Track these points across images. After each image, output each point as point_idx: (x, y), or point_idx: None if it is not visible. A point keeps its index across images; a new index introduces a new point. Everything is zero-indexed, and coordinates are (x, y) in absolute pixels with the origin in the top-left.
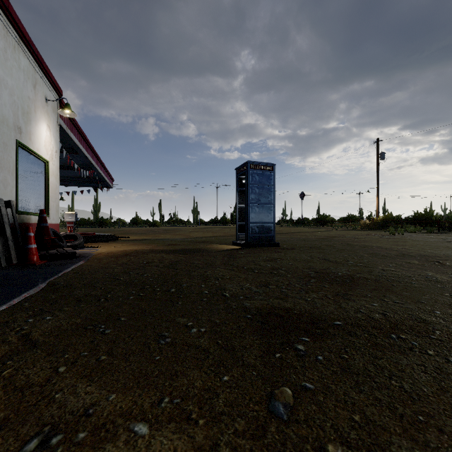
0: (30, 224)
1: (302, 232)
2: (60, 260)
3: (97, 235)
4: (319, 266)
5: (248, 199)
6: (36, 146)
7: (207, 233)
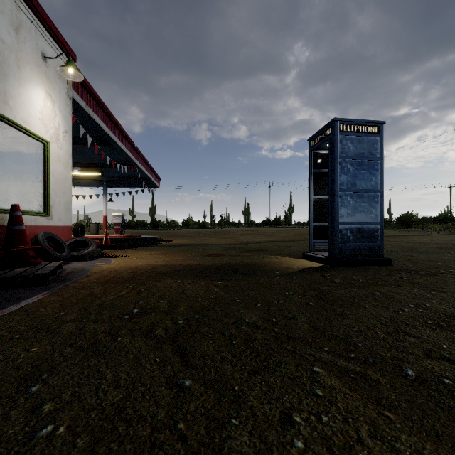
0: (4, 226)
1: (389, 236)
2: (10, 291)
3: (143, 238)
4: None
5: (335, 183)
6: (20, 116)
7: (261, 236)
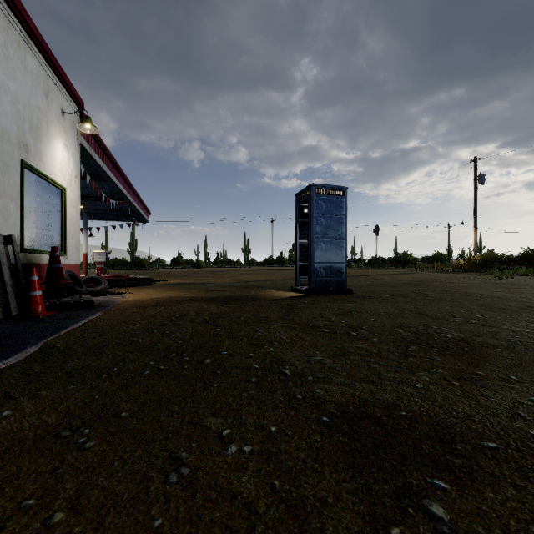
0: (40, 265)
1: (378, 274)
2: (72, 311)
3: (131, 278)
4: (414, 323)
5: (312, 233)
6: (49, 169)
7: (261, 276)
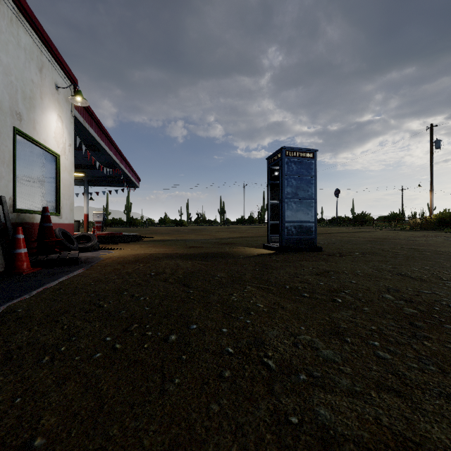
0: (34, 224)
1: (341, 232)
2: (57, 268)
3: (124, 235)
4: (401, 287)
5: (283, 193)
6: (43, 137)
7: (234, 233)
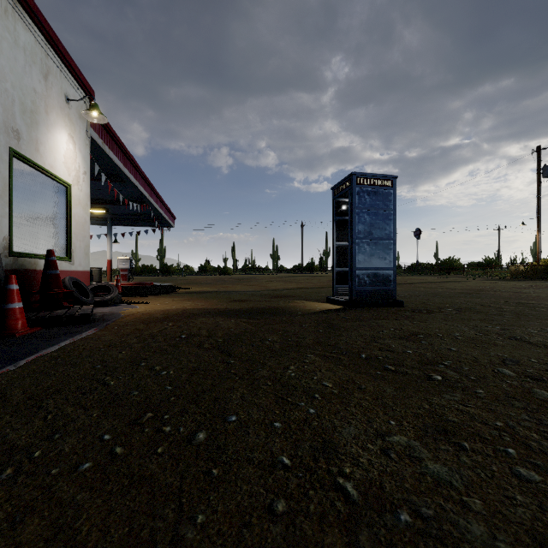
0: (36, 271)
1: (424, 282)
2: (62, 327)
3: (155, 285)
4: (520, 357)
5: (353, 232)
6: (48, 161)
7: (290, 283)
